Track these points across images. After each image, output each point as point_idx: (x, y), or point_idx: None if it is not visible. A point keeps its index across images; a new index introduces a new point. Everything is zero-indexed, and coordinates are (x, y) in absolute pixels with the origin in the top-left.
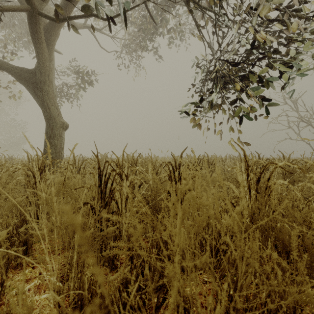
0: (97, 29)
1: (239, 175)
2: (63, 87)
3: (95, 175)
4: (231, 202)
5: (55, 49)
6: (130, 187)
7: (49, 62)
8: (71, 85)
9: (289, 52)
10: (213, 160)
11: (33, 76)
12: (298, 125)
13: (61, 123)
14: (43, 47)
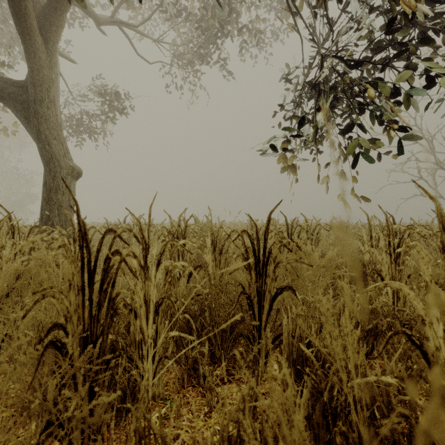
0: (130, 25)
1: (424, 264)
2: (82, 116)
3: (68, 263)
4: (405, 333)
5: (64, 55)
6: (166, 283)
7: (49, 69)
8: (94, 114)
9: (444, 45)
10: (315, 226)
11: (22, 91)
12: (434, 175)
13: (68, 168)
14: (37, 43)
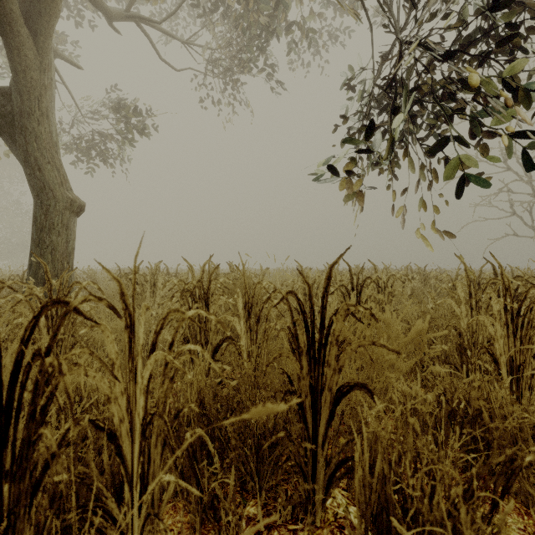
0: (150, 20)
1: None
2: (92, 137)
3: None
4: None
5: (65, 57)
6: (165, 379)
7: (39, 72)
8: (108, 135)
9: None
10: (388, 278)
11: (5, 101)
12: (531, 210)
13: (66, 201)
14: (22, 36)
